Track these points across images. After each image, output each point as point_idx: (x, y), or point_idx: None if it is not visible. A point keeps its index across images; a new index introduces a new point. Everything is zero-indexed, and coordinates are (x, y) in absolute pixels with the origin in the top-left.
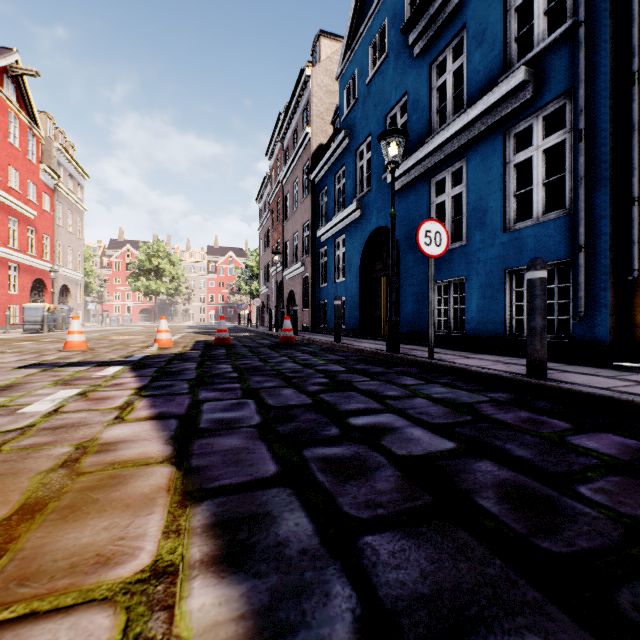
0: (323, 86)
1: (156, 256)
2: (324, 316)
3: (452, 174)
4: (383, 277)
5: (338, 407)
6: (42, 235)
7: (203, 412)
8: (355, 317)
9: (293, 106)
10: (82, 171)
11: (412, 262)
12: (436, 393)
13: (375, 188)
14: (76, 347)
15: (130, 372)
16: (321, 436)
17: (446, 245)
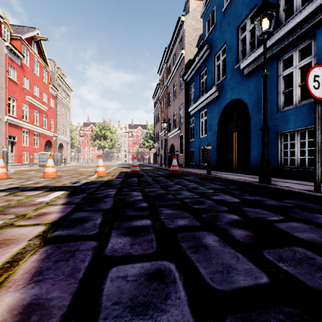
0: (191, 26)
1: (103, 129)
2: (192, 158)
3: (299, 51)
4: (234, 132)
5: None
6: (50, 119)
7: (98, 313)
8: (214, 158)
9: (173, 41)
10: (69, 88)
11: (261, 119)
12: None
13: (229, 76)
14: (50, 175)
15: (64, 198)
16: None
17: None
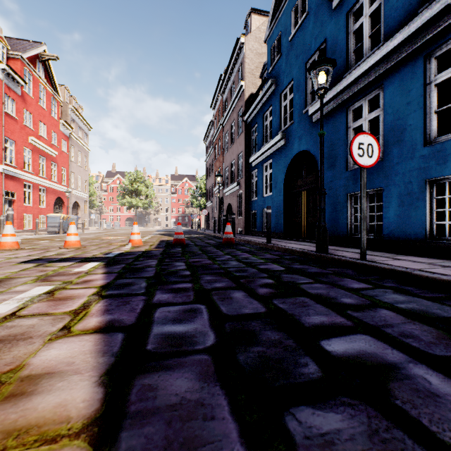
0: (253, 50)
1: (136, 181)
2: (254, 222)
3: (368, 101)
4: (303, 191)
5: (299, 320)
6: (61, 168)
7: (153, 322)
8: (280, 223)
9: (231, 67)
10: (87, 124)
11: (330, 178)
12: (397, 302)
13: (297, 121)
14: (72, 245)
15: (102, 268)
16: (299, 379)
17: (377, 156)
